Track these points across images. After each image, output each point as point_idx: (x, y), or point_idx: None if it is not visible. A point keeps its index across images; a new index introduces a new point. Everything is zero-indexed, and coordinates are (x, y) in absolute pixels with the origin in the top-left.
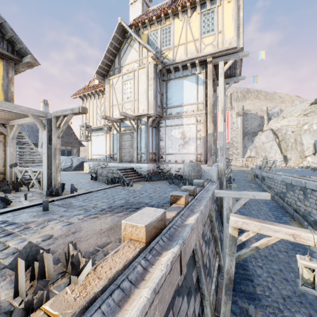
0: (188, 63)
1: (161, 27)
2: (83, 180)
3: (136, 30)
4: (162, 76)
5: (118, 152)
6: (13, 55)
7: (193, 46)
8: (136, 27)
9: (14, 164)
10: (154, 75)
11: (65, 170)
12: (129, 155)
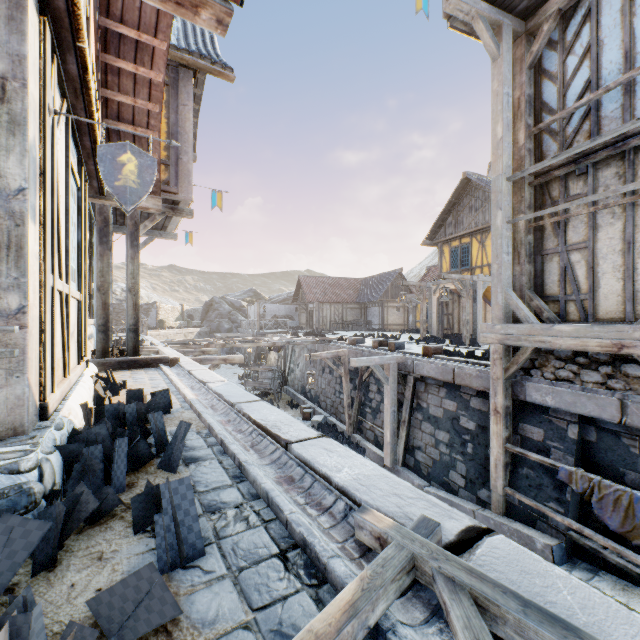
0: None
1: None
2: None
3: None
4: None
5: None
6: None
7: None
8: None
9: None
10: None
11: None
12: None
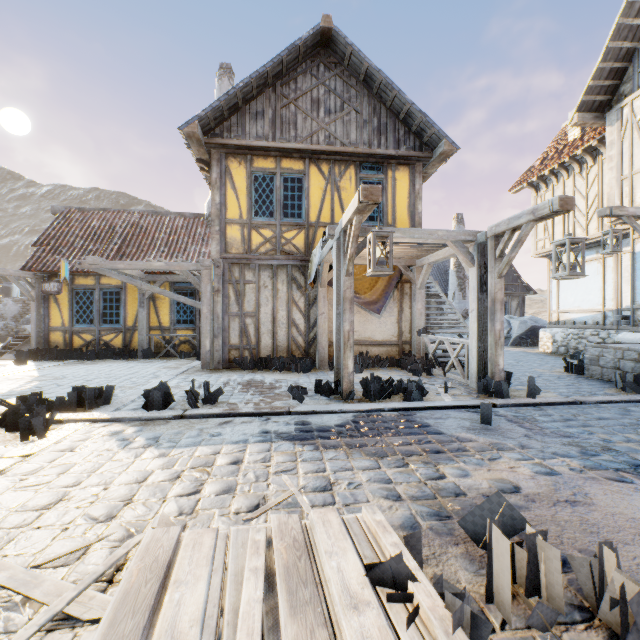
0: None
1: None
2: (543, 368)
3: None
4: None
5: None
6: (420, 153)
7: None
8: None
9: (422, 330)
10: None
11: None
12: None
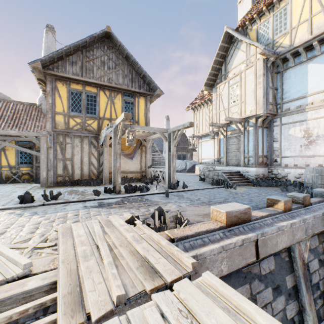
0: (314, 42)
1: (274, 14)
2: (193, 180)
3: (243, 30)
4: (275, 68)
5: (224, 156)
6: (149, 92)
7: (322, 17)
8: (243, 27)
9: (150, 166)
10: (264, 71)
11: (181, 172)
12: (235, 158)
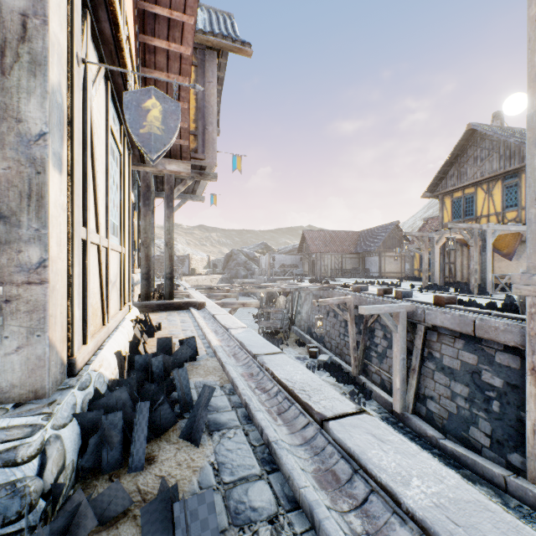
0: None
1: None
2: None
3: None
4: None
5: None
6: None
7: None
8: None
9: None
10: None
11: None
12: None
